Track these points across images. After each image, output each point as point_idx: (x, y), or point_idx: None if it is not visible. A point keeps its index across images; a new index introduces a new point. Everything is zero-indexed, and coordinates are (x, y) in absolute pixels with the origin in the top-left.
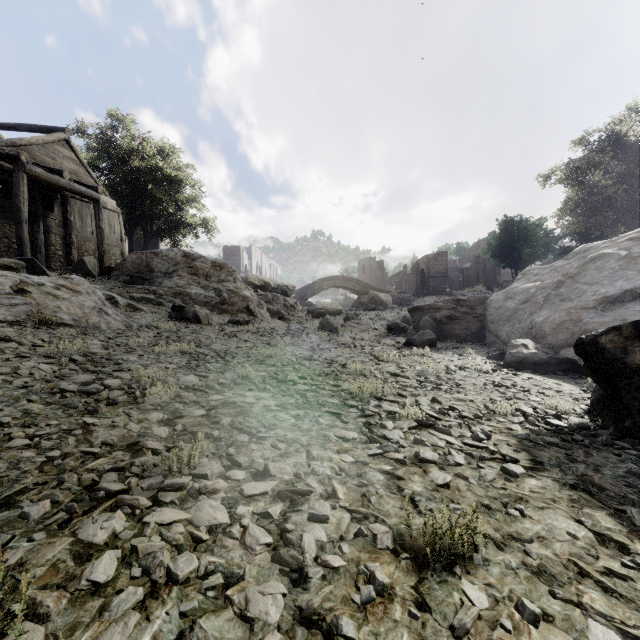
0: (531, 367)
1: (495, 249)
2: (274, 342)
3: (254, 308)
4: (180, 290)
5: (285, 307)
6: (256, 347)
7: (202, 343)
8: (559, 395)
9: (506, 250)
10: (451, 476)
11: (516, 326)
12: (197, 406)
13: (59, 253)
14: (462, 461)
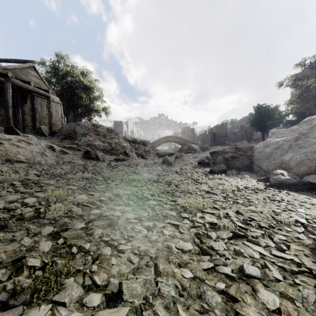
0: (286, 187)
1: (253, 121)
2: (137, 171)
3: (128, 152)
4: (90, 143)
5: (144, 151)
6: (127, 174)
7: (97, 172)
8: (314, 207)
9: (258, 122)
10: (277, 296)
11: (272, 162)
12: (81, 219)
13: (29, 124)
14: (280, 277)
